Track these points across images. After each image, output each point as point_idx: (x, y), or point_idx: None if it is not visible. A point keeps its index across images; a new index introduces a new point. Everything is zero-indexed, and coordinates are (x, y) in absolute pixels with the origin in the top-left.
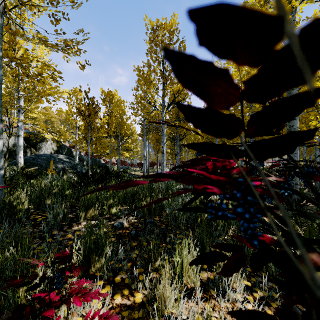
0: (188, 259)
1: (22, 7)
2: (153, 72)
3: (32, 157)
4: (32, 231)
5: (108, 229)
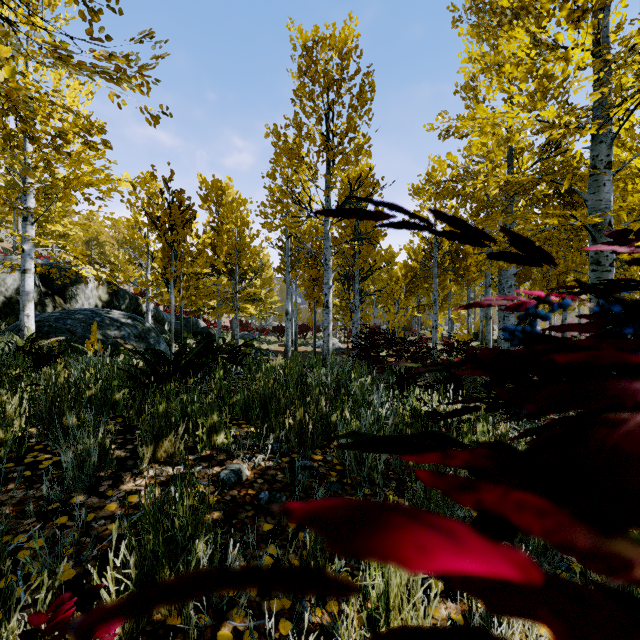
0: (402, 578)
1: (32, 0)
2: (307, 138)
3: (54, 316)
4: (23, 496)
5: (206, 487)
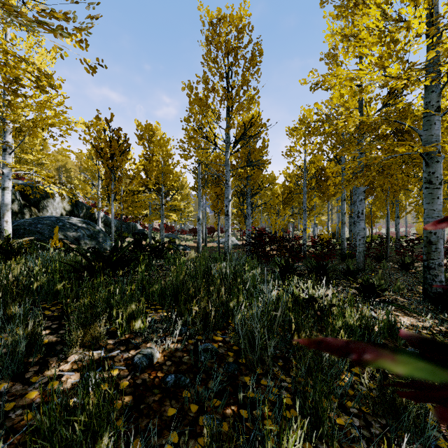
0: None
1: None
2: (212, 90)
3: (28, 222)
4: None
5: (121, 371)
